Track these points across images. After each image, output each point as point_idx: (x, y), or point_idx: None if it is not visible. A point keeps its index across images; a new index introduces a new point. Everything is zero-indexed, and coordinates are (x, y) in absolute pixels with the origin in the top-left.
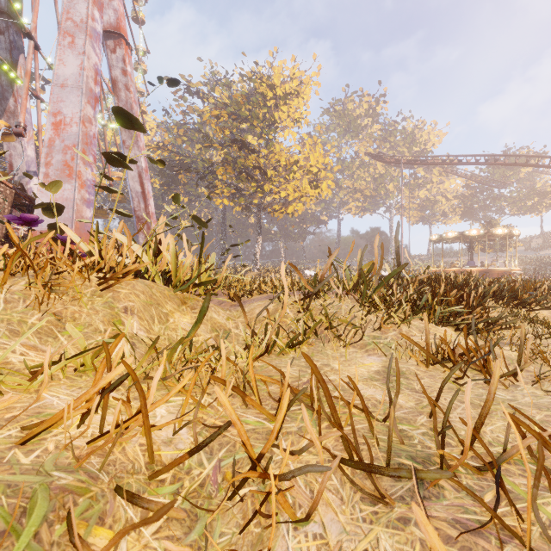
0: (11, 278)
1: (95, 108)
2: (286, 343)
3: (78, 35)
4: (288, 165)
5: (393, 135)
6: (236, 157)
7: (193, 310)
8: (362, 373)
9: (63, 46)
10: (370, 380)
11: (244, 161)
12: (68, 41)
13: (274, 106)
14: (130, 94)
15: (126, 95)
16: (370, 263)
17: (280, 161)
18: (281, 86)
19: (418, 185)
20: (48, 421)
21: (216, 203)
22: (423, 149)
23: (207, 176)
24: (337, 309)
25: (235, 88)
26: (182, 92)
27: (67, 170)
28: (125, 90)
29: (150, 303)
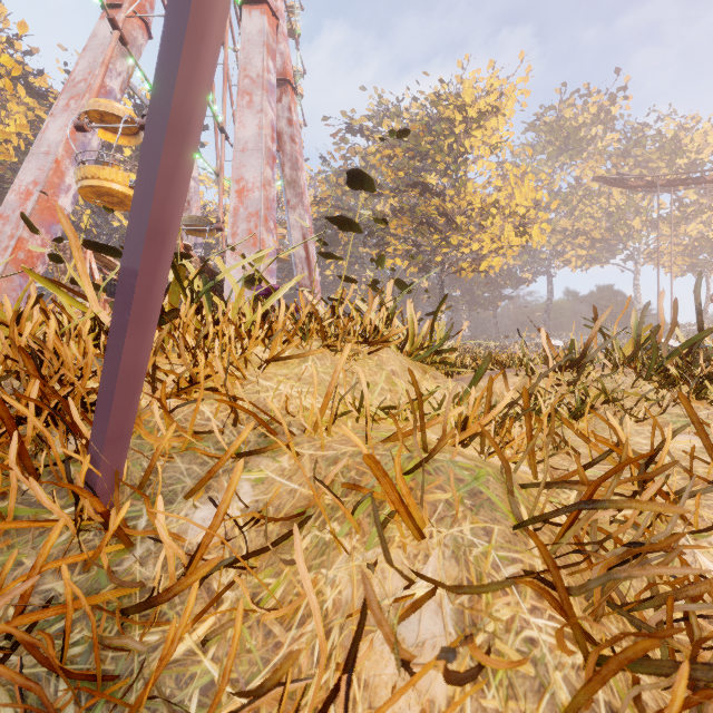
0: (303, 341)
1: (273, 168)
2: (569, 414)
3: (255, 92)
4: (485, 208)
5: (639, 145)
6: (414, 205)
7: (436, 380)
8: (682, 447)
9: (242, 107)
10: (701, 453)
11: (425, 208)
12: (246, 101)
13: (463, 132)
14: (295, 146)
15: (292, 148)
16: (647, 328)
17: (472, 203)
18: (475, 105)
19: (686, 216)
20: (468, 431)
21: (387, 264)
22: (694, 160)
23: (377, 232)
24: (612, 383)
25: (407, 116)
26: (343, 133)
27: (252, 238)
28: (290, 143)
29: (403, 369)
